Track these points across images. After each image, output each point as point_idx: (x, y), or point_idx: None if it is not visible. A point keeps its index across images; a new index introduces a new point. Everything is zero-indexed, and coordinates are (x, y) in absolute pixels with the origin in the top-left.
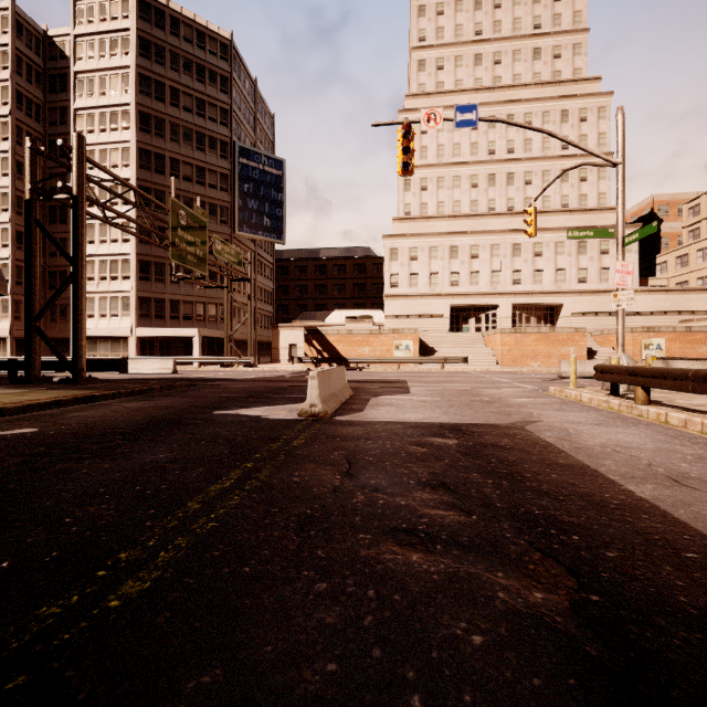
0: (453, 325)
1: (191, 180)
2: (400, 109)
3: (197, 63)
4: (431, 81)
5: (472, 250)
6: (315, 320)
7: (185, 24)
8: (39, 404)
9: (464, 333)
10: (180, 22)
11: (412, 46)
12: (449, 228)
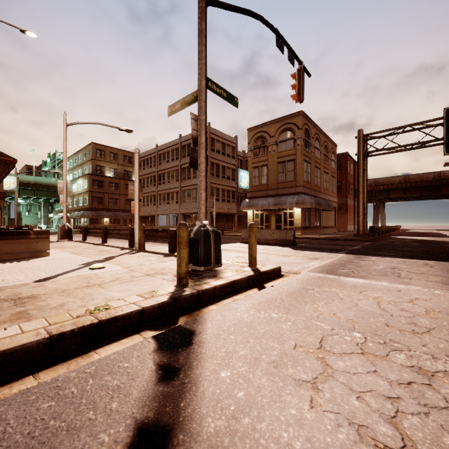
0: None
1: None
2: None
3: None
4: None
5: None
6: None
7: None
8: None
9: None
10: None
11: None
12: None
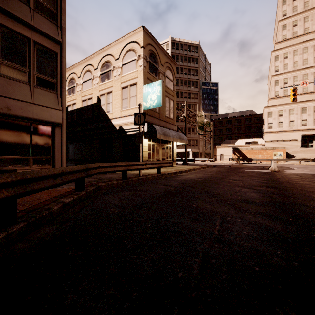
0: (303, 144)
1: (186, 98)
2: (272, 50)
3: (188, 57)
4: (289, 32)
5: (314, 108)
6: (231, 144)
7: (184, 45)
8: (200, 168)
9: (310, 147)
10: (183, 45)
11: (279, 20)
12: (300, 99)
